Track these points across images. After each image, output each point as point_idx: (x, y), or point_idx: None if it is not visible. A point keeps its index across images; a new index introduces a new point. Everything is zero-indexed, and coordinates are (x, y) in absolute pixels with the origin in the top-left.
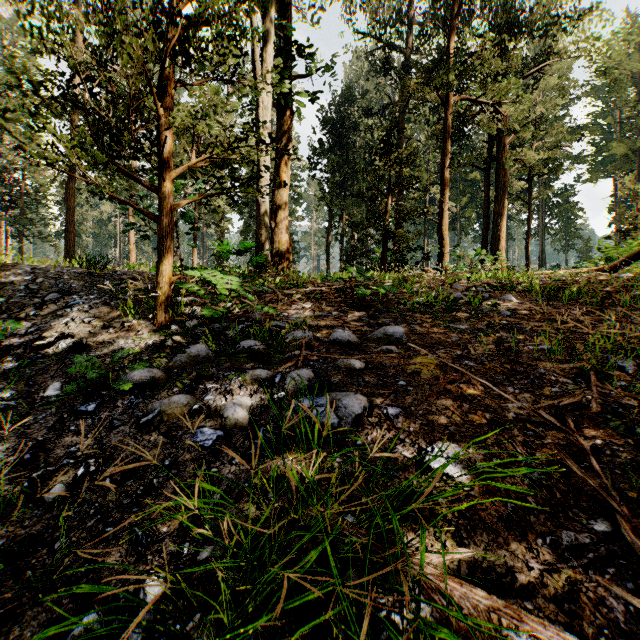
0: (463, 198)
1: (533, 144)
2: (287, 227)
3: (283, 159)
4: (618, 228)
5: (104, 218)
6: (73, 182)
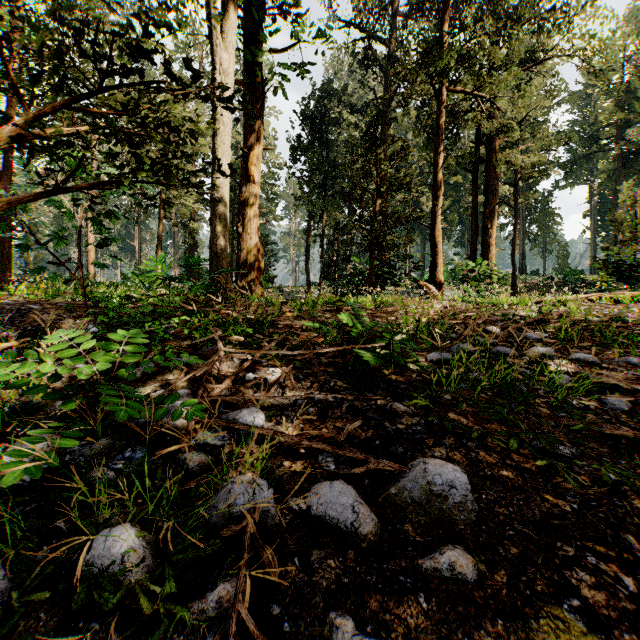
0: (445, 201)
1: (519, 147)
2: (258, 232)
3: (253, 149)
4: (594, 234)
5: None
6: (10, 172)
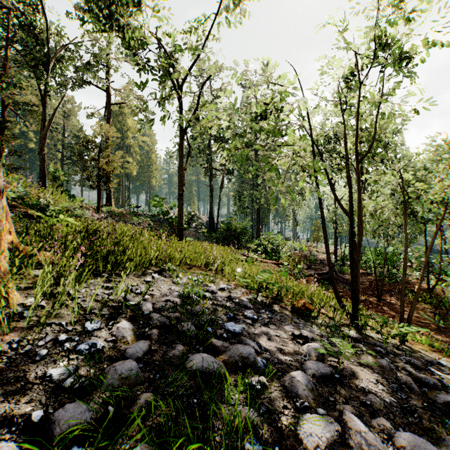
0: None
1: None
2: None
3: None
4: None
5: None
6: None
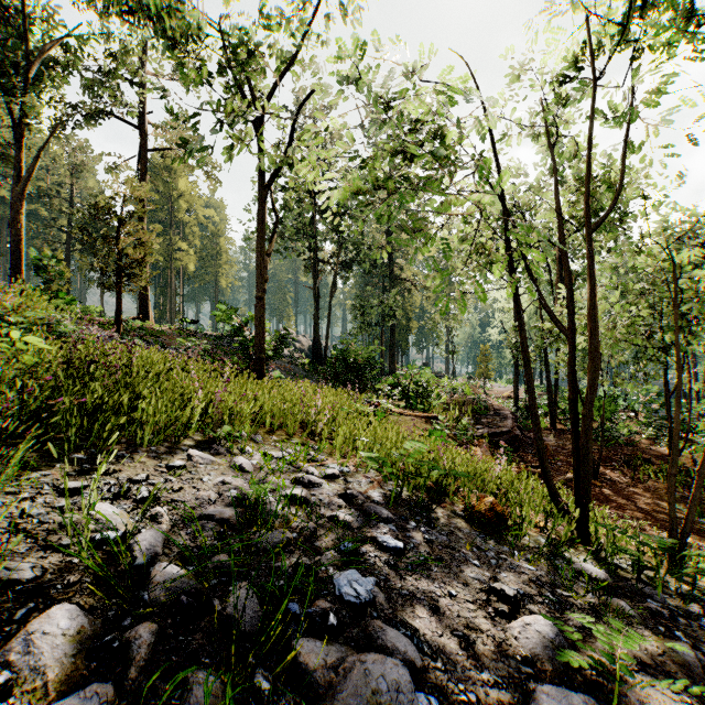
0: None
1: None
2: None
3: None
4: None
5: None
6: None
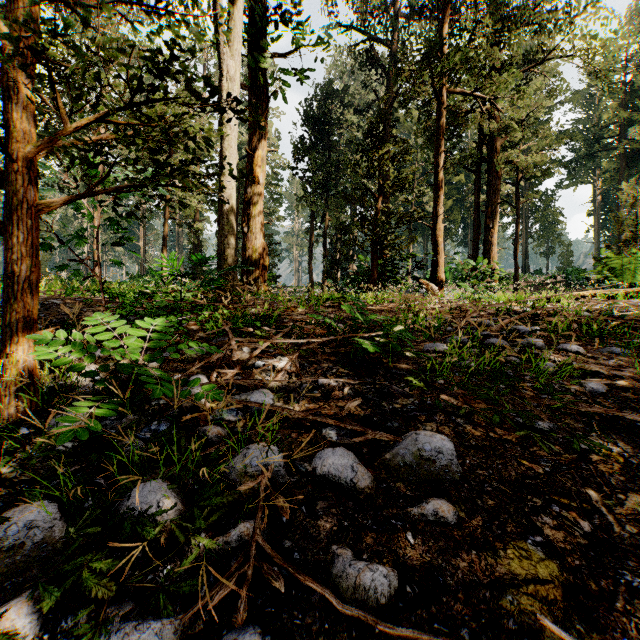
0: (448, 201)
1: (522, 147)
2: (262, 231)
3: (258, 151)
4: (597, 234)
5: (69, 215)
6: None
